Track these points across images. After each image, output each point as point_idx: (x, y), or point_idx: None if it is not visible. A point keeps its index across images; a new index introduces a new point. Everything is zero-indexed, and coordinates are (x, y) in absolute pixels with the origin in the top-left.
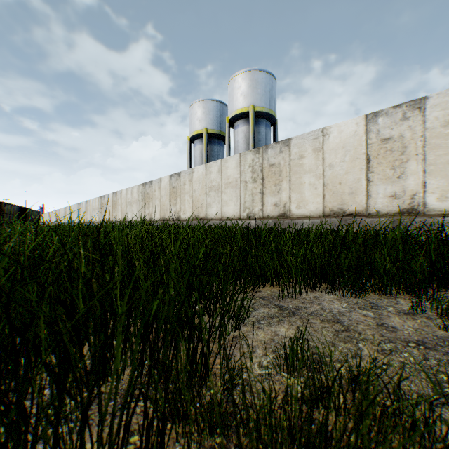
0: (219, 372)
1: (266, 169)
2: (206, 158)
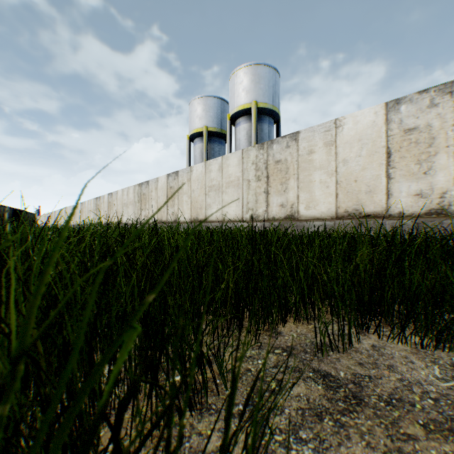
0: None
1: (272, 166)
2: (206, 158)
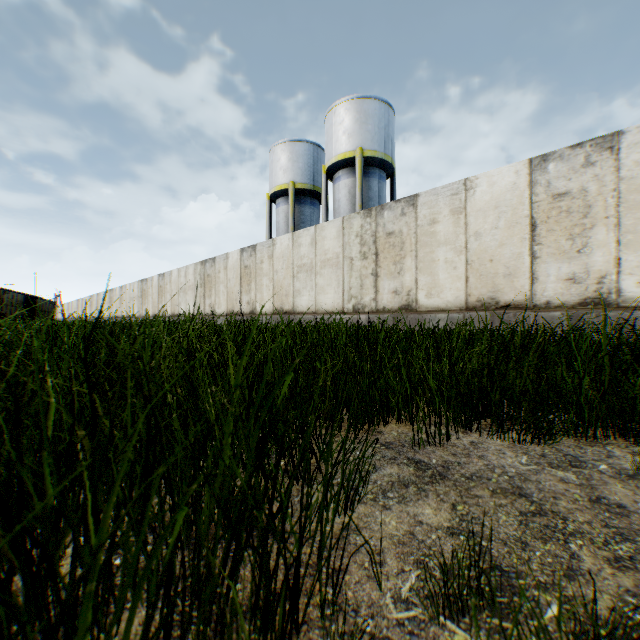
0: (318, 615)
1: (382, 240)
2: (293, 225)
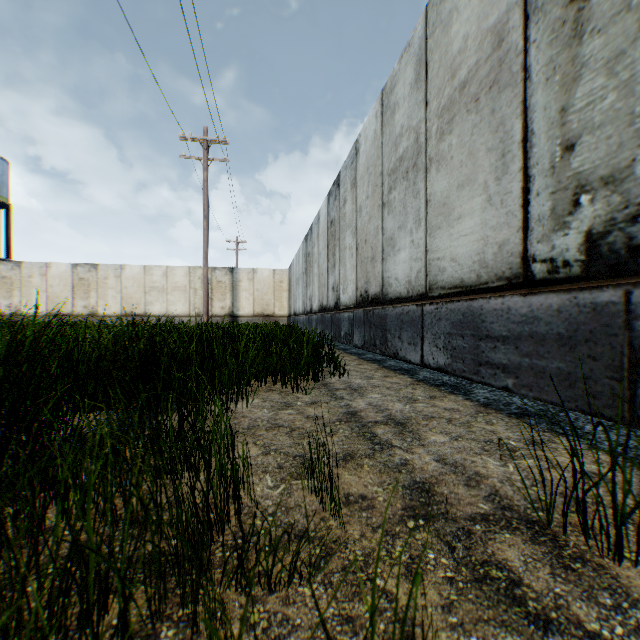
0: None
1: (0, 279)
2: None
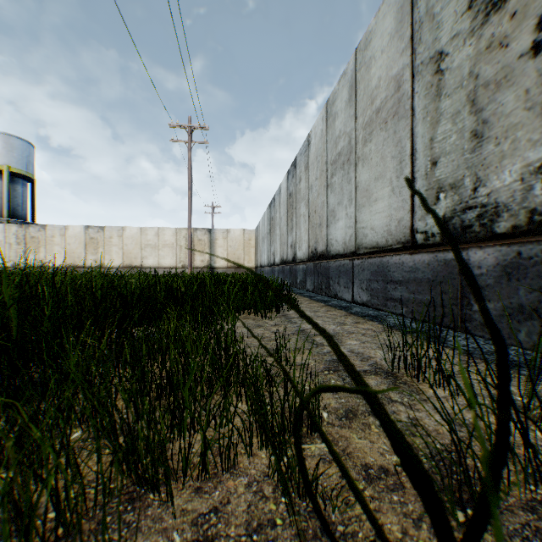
0: None
1: (30, 238)
2: None
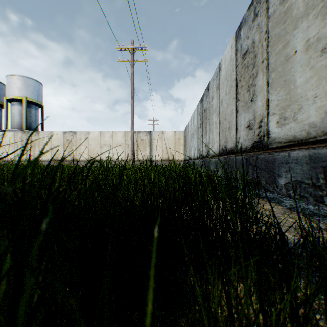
0: None
1: (29, 141)
2: None
